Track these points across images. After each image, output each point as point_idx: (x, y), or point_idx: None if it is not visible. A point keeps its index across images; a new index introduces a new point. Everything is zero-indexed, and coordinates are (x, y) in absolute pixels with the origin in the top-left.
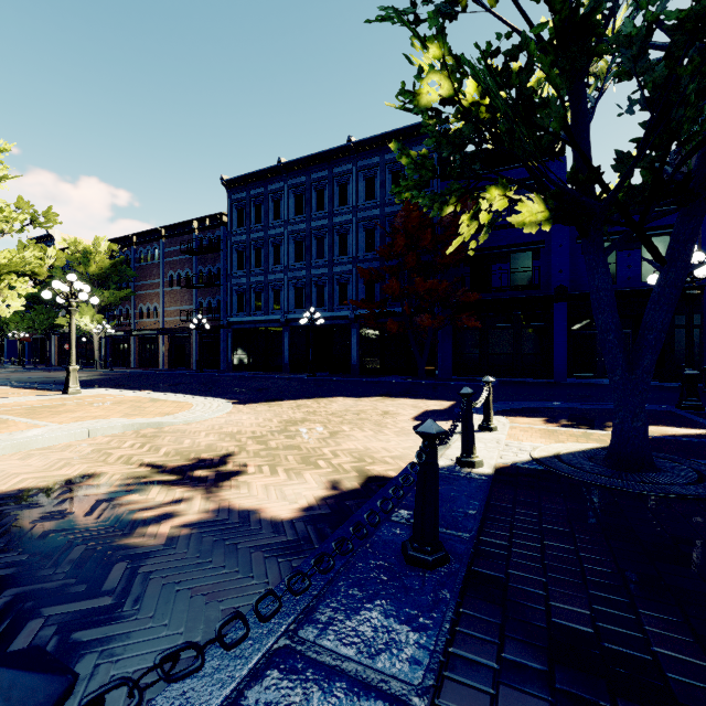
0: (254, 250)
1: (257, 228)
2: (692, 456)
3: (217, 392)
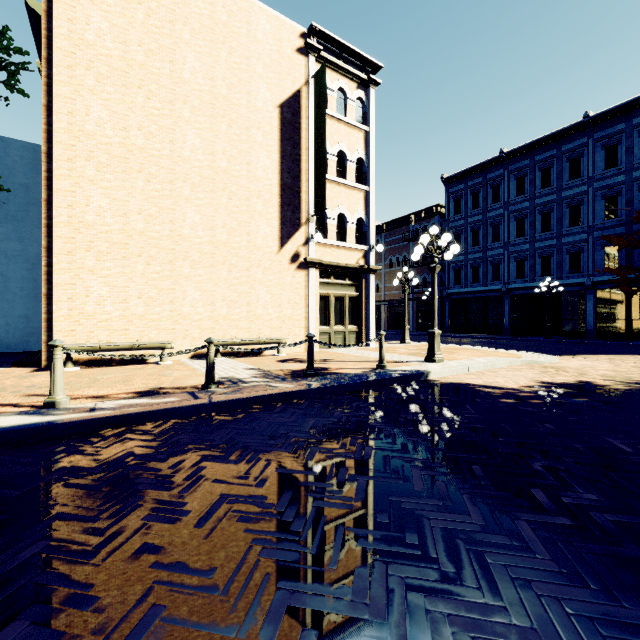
0: (471, 232)
1: (475, 213)
2: None
3: (495, 347)
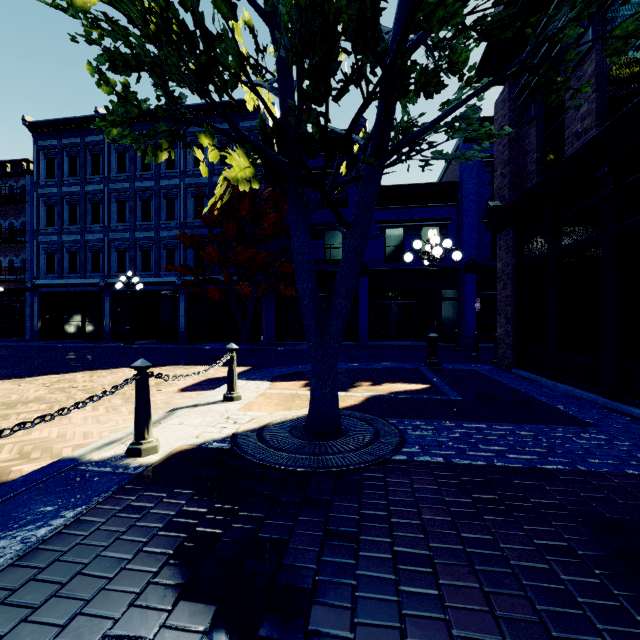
0: (68, 206)
1: (71, 182)
2: (393, 414)
3: None
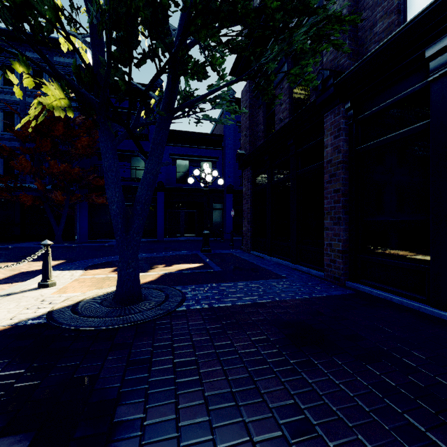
0: None
1: None
2: (179, 283)
3: None
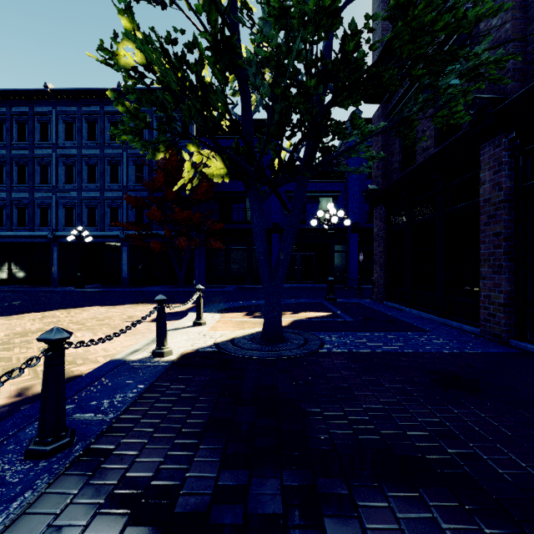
0: (16, 167)
1: (20, 146)
2: (312, 330)
3: None
